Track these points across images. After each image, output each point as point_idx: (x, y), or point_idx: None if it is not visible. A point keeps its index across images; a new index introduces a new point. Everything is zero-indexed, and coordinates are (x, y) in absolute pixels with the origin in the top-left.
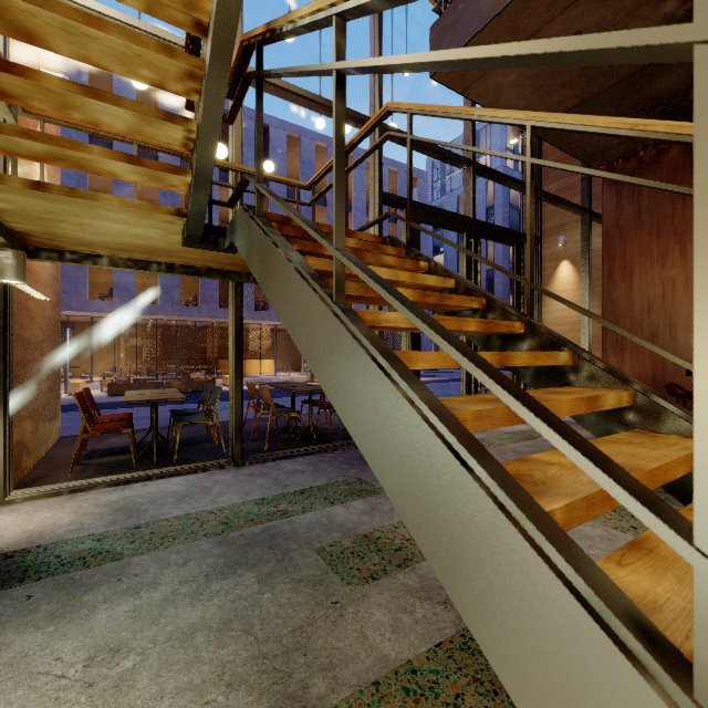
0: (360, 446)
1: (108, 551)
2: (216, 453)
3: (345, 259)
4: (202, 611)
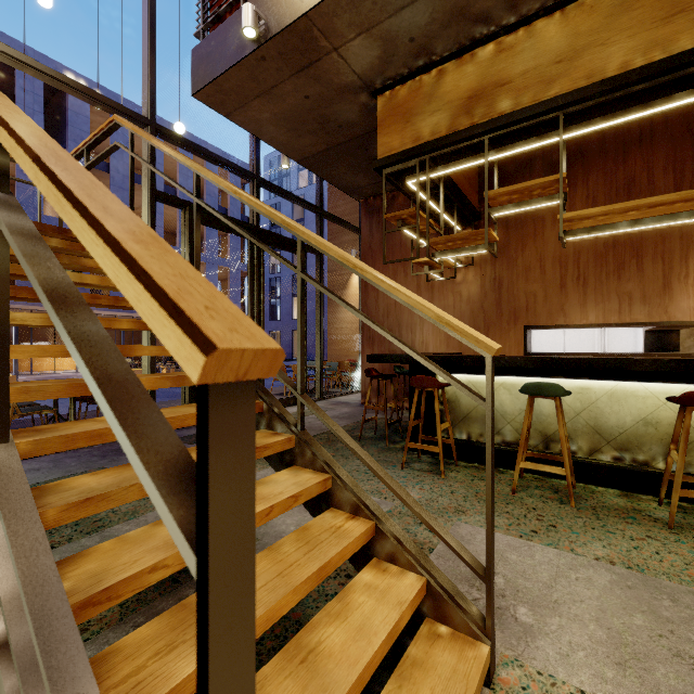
0: None
1: None
2: None
3: None
4: None
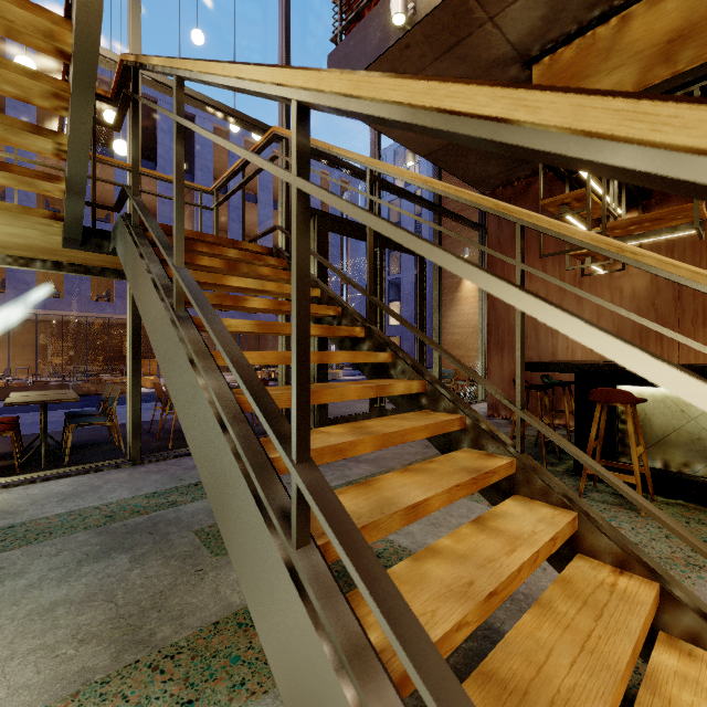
0: (182, 426)
1: None
2: (115, 453)
3: (179, 277)
4: (68, 589)
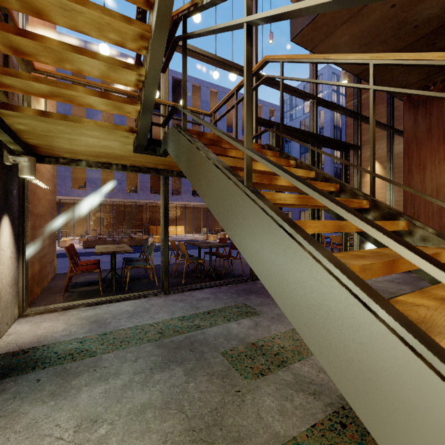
0: (268, 289)
1: (87, 350)
2: (151, 285)
3: (255, 155)
4: (150, 394)
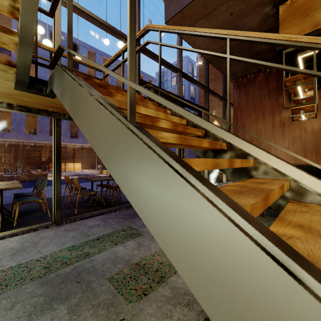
0: (155, 235)
1: None
2: (44, 217)
3: (139, 86)
4: None
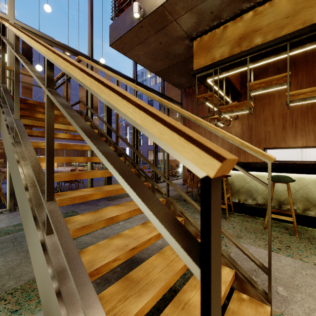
0: (14, 190)
1: None
2: (1, 206)
3: (15, 123)
4: None
